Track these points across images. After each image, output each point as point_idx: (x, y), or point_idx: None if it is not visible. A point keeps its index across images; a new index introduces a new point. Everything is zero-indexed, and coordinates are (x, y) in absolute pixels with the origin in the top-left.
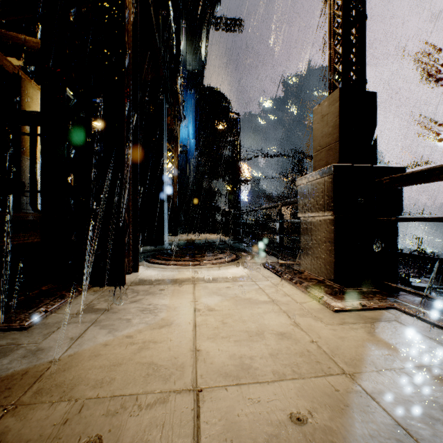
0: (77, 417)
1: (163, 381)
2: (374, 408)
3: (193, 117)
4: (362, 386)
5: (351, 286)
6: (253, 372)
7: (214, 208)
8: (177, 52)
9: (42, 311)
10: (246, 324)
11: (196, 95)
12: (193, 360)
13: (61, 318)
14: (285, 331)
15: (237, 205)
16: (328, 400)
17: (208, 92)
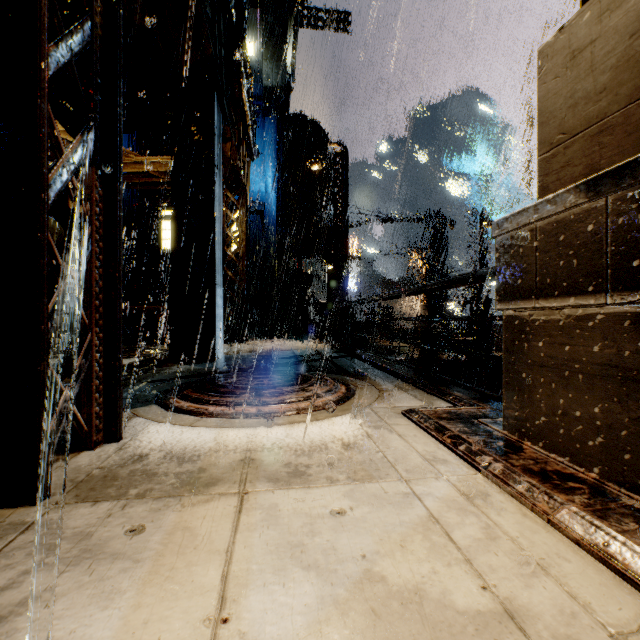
0: None
1: None
2: None
3: (273, 159)
4: None
5: None
6: None
7: (305, 300)
8: (238, 16)
9: None
10: None
11: (279, 126)
12: None
13: None
14: None
15: (343, 293)
16: None
17: (296, 121)
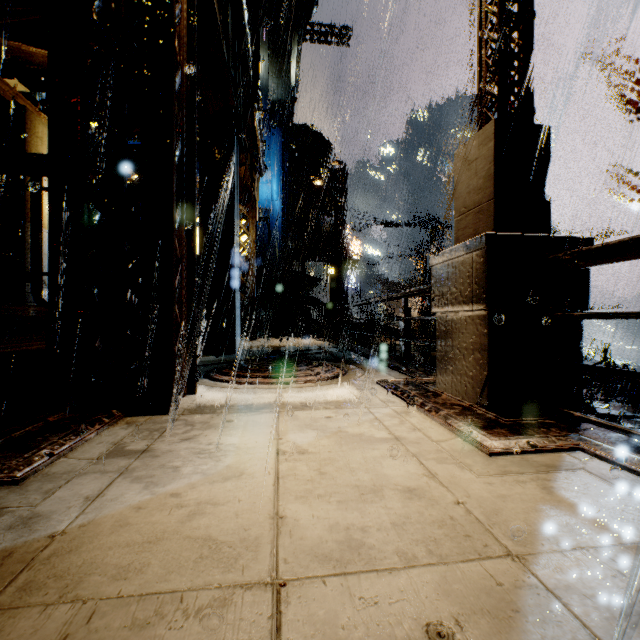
0: (84, 631)
1: (224, 568)
2: (560, 615)
3: (278, 168)
4: (539, 577)
5: (513, 416)
6: (367, 552)
7: (308, 301)
8: (254, 71)
9: (45, 454)
10: (355, 474)
11: (283, 137)
12: (273, 533)
13: (73, 466)
14: (415, 486)
15: (343, 296)
16: (486, 601)
17: (299, 132)
